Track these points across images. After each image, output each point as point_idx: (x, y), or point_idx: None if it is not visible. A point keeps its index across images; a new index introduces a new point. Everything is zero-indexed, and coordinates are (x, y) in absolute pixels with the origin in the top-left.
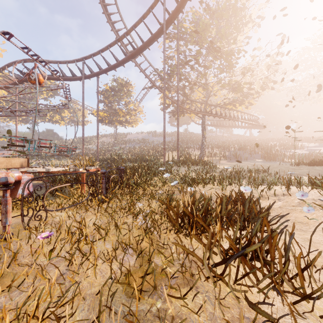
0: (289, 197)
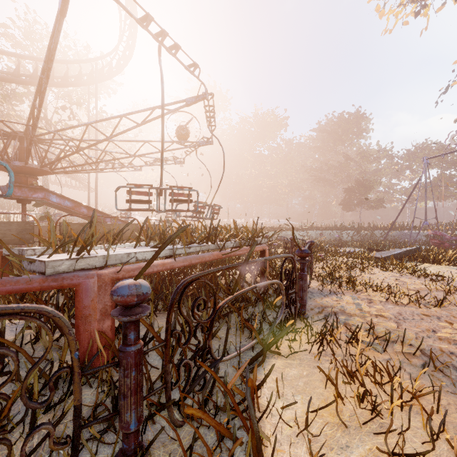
0: None
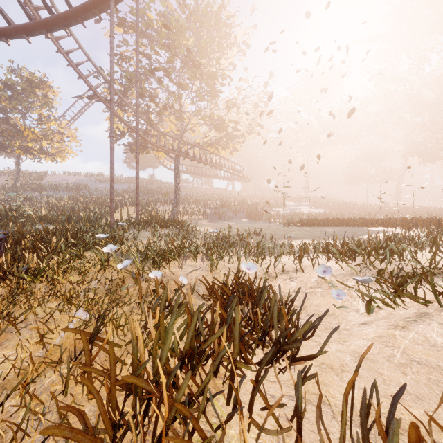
0: (304, 273)
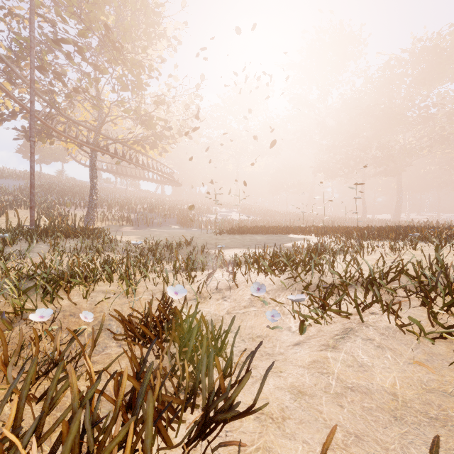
0: (237, 291)
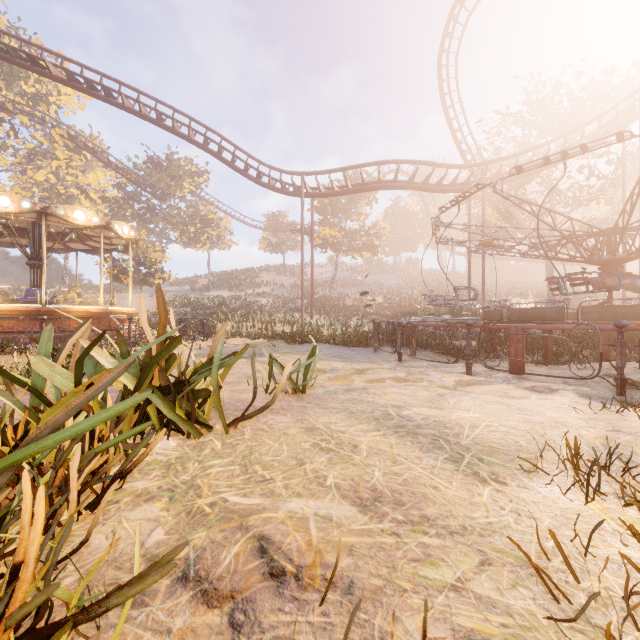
0: None
